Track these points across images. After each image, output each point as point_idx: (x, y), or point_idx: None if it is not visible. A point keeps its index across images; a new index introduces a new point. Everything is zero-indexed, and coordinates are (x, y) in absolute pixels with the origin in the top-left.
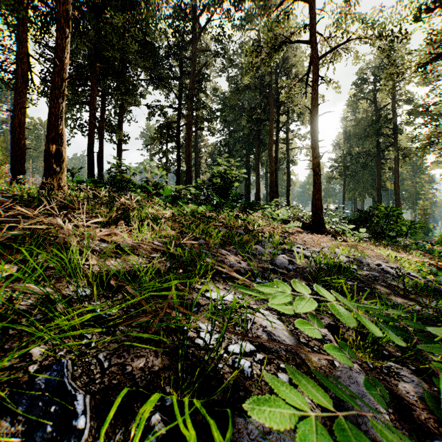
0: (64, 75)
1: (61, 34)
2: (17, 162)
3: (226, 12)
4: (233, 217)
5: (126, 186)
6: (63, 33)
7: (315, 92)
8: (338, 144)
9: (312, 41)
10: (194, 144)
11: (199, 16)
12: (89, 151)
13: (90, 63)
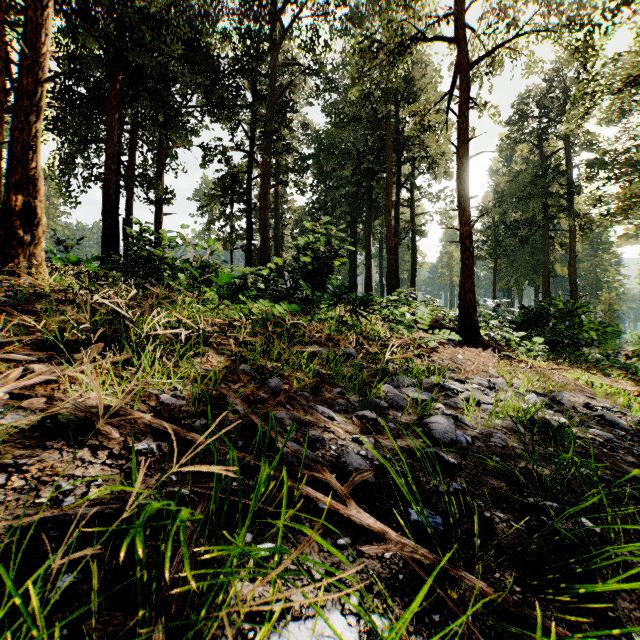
0: (41, 74)
1: (35, 1)
2: None
3: (321, 6)
4: (334, 323)
5: (156, 268)
6: (39, 0)
7: (465, 120)
8: (486, 208)
9: (459, 39)
10: (273, 207)
11: (281, 12)
12: (105, 213)
13: (108, 74)
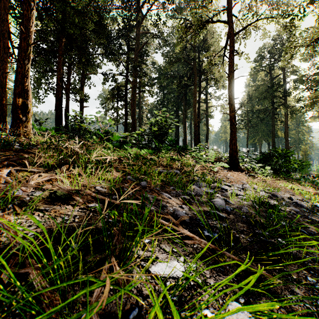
0: (30, 41)
1: (27, 6)
2: (0, 115)
3: (161, 4)
4: (169, 159)
5: (83, 133)
6: (29, 6)
7: (232, 61)
8: (243, 103)
9: (229, 21)
10: (138, 103)
11: (142, 7)
12: (56, 106)
13: (58, 39)
